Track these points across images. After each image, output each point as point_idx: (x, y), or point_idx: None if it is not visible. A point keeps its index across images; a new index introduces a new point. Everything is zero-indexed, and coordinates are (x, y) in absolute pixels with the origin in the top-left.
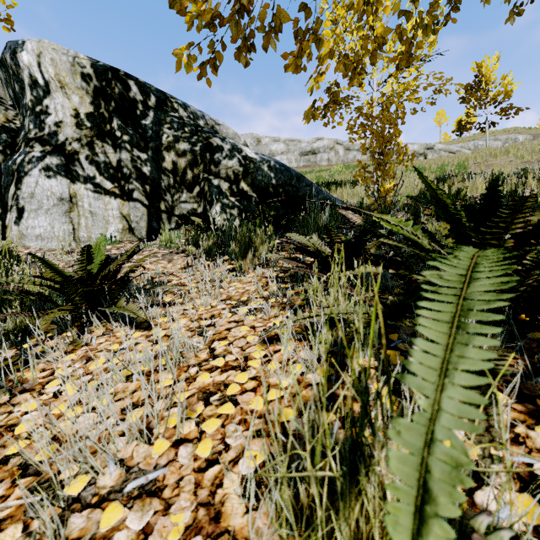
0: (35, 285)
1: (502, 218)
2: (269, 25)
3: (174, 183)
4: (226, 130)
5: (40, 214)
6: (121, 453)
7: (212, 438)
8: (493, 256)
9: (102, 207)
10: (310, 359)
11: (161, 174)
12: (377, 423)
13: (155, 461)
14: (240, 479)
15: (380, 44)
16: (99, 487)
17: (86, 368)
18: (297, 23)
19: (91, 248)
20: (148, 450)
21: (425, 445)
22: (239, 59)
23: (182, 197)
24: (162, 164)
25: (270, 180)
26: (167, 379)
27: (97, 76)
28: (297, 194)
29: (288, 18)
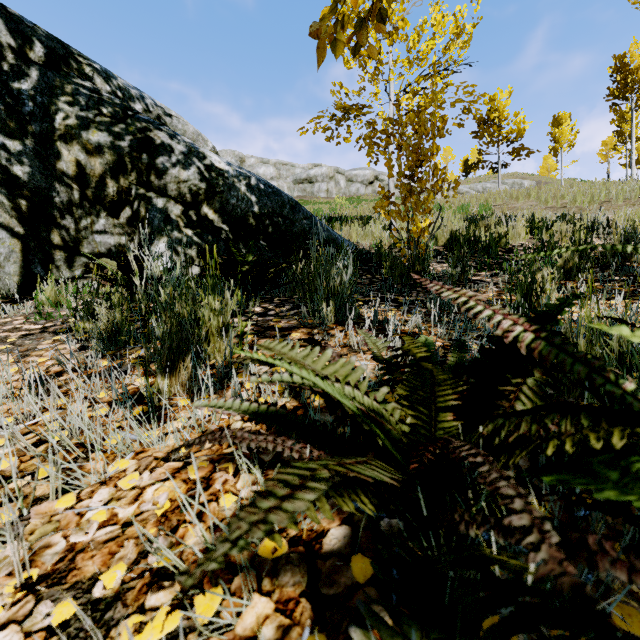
0: None
1: None
2: None
3: (81, 199)
4: (182, 125)
5: None
6: None
7: None
8: None
9: None
10: None
11: (54, 181)
12: None
13: None
14: None
15: None
16: None
17: None
18: None
19: None
20: None
21: None
22: None
23: (98, 224)
24: (55, 165)
25: (250, 207)
26: None
27: None
28: (291, 229)
29: None
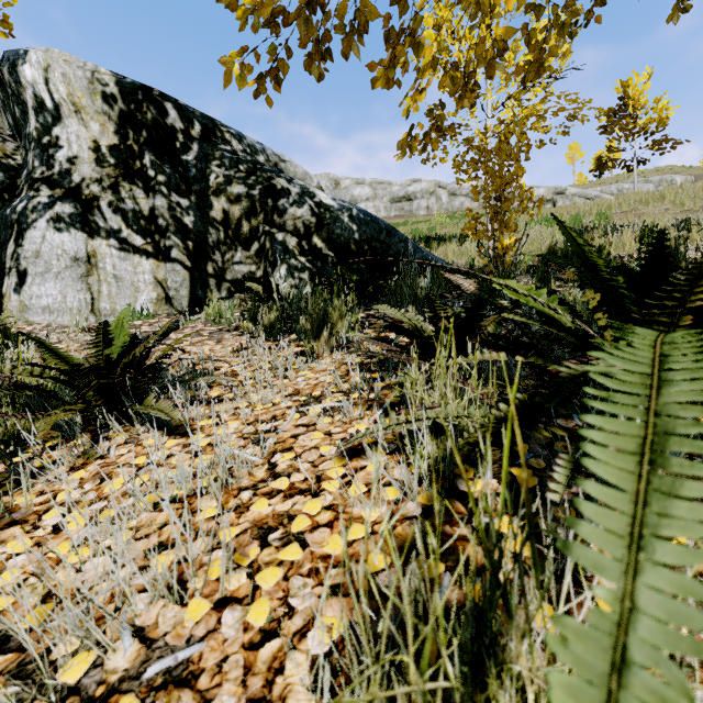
0: (33, 376)
1: (677, 286)
2: (351, 24)
3: (225, 238)
4: (294, 168)
5: (48, 279)
6: (142, 618)
7: (270, 596)
8: (688, 345)
9: (130, 270)
10: (407, 481)
11: (208, 226)
12: (508, 585)
13: (189, 632)
14: (308, 666)
15: (500, 50)
16: (107, 670)
17: (100, 490)
18: (388, 20)
19: (109, 325)
20: (179, 613)
21: (613, 670)
22: (310, 70)
23: (236, 257)
24: (209, 214)
25: (352, 235)
26: (210, 507)
27: (123, 97)
28: (387, 253)
29: (376, 15)
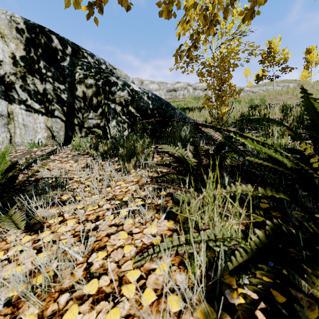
0: None
1: None
2: None
3: (84, 106)
4: (120, 72)
5: None
6: None
7: None
8: None
9: (32, 121)
10: (188, 299)
11: (75, 99)
12: None
13: None
14: None
15: (232, 0)
16: None
17: None
18: None
19: None
20: None
21: None
22: (121, 3)
23: (90, 115)
24: (75, 93)
25: (148, 106)
26: (31, 315)
27: (28, 30)
28: (166, 115)
29: None
